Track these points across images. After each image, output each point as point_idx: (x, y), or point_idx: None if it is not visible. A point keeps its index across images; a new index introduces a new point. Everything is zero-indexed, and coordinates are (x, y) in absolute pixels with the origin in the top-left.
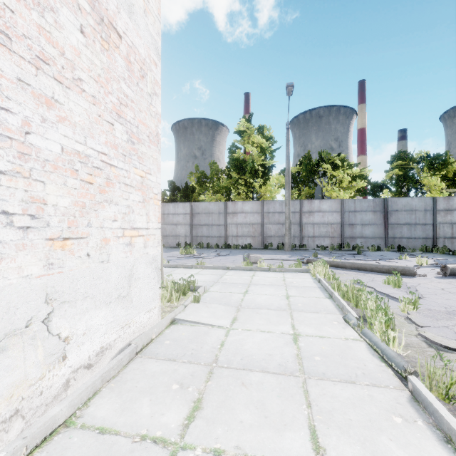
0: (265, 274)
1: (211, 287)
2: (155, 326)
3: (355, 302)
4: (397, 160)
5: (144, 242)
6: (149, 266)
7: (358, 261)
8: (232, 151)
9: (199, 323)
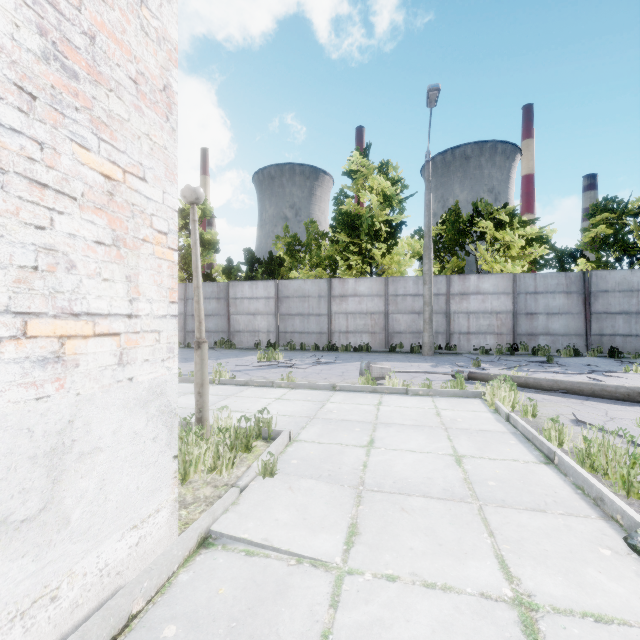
0: (400, 401)
1: (303, 430)
2: (146, 573)
3: (626, 485)
4: (600, 212)
5: (118, 351)
6: (137, 410)
7: (555, 376)
8: (339, 202)
9: (266, 548)
